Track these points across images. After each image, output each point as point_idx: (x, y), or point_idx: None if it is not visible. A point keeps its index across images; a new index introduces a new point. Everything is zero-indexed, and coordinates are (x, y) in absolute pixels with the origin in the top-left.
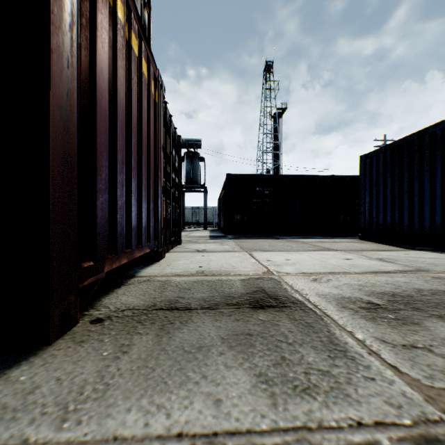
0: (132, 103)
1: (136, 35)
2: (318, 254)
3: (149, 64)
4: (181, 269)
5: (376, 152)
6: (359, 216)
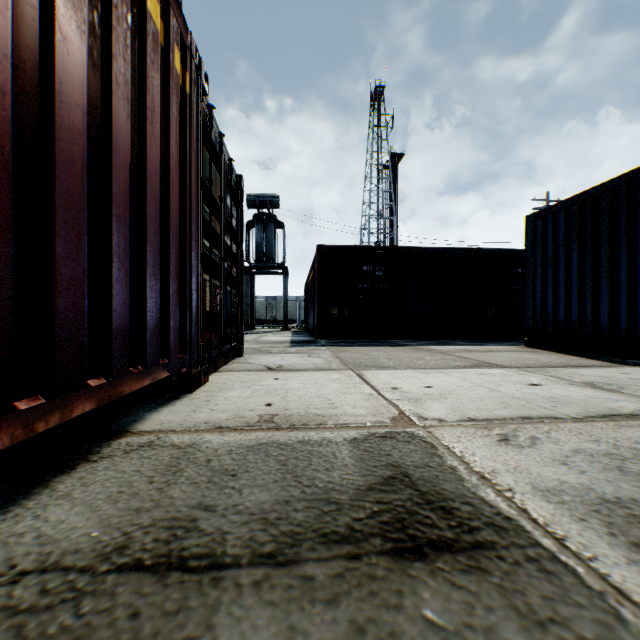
0: (113, 59)
1: None
2: (477, 374)
3: (168, 10)
4: (229, 411)
5: (553, 209)
6: (525, 310)
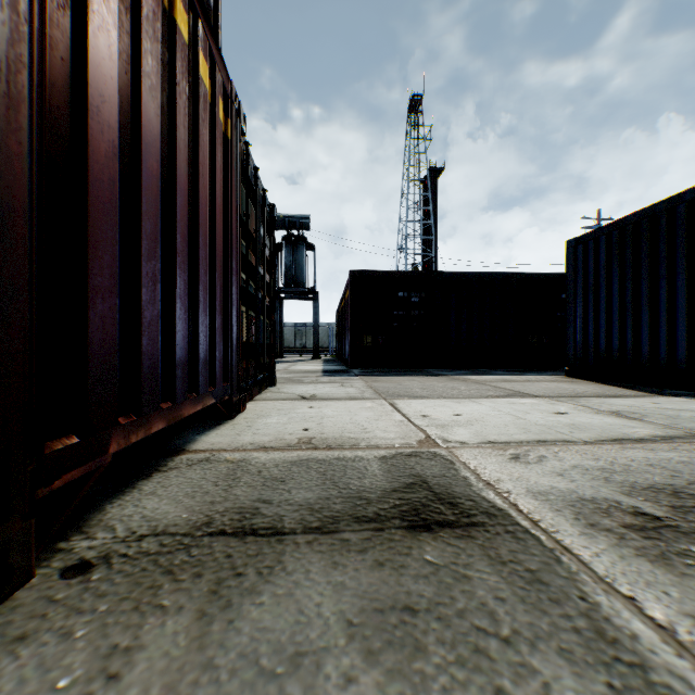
0: (177, 130)
1: (186, 4)
2: (507, 403)
3: (214, 67)
4: (270, 435)
5: (595, 234)
6: (566, 339)
